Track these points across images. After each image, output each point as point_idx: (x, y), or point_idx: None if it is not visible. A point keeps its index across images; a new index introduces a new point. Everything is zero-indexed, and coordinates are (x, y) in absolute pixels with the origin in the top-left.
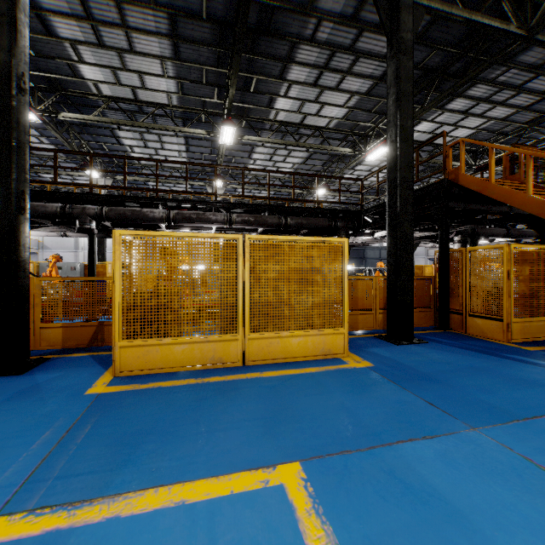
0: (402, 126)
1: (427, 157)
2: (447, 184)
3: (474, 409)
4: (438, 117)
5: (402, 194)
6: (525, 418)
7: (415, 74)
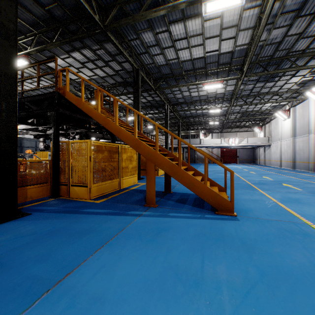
0: (3, 24)
1: (62, 83)
2: (58, 95)
3: (10, 298)
4: (67, 59)
5: (3, 86)
6: (58, 282)
7: (44, 14)
